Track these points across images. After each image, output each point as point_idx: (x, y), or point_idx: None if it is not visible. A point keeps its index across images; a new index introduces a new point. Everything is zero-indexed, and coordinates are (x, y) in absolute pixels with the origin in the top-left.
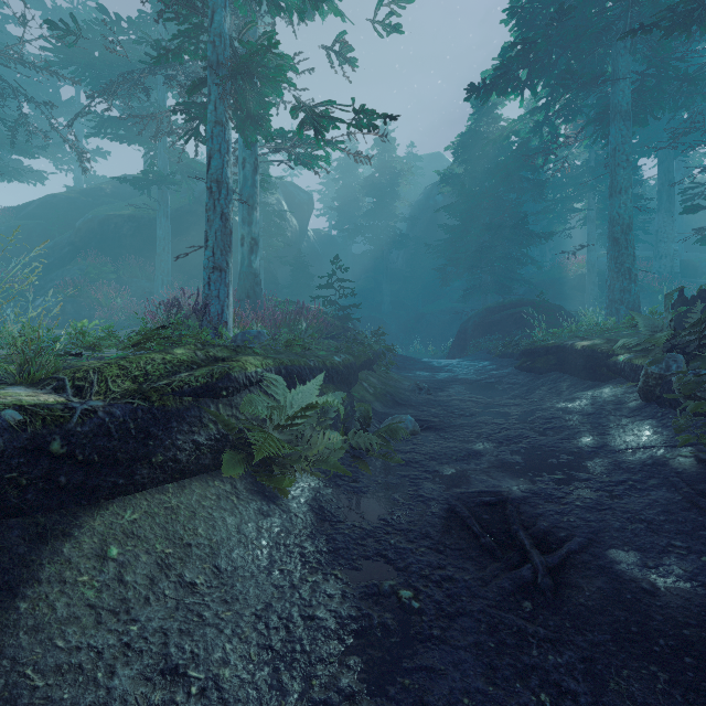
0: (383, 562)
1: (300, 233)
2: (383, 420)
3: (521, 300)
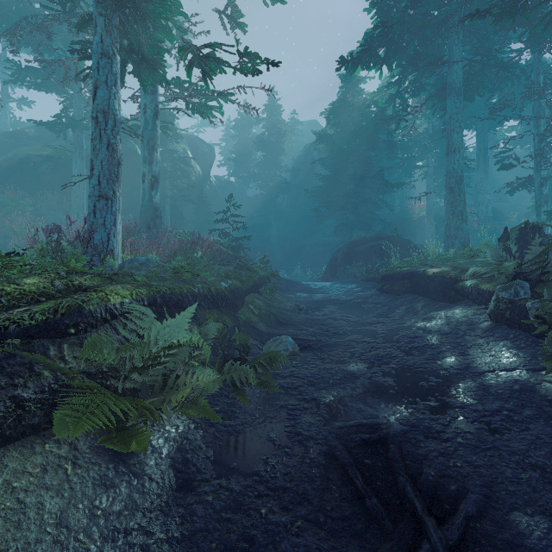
0: (250, 550)
1: (203, 178)
2: (266, 341)
3: (379, 235)
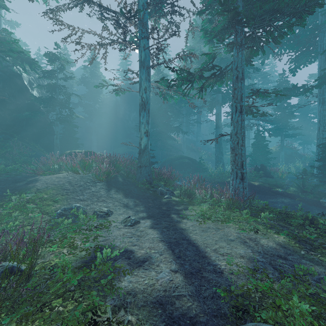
0: None
1: None
2: None
3: (182, 156)
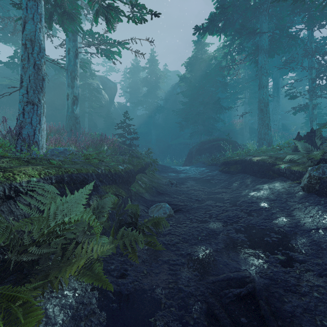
0: None
1: (110, 102)
2: (150, 206)
3: (217, 138)
